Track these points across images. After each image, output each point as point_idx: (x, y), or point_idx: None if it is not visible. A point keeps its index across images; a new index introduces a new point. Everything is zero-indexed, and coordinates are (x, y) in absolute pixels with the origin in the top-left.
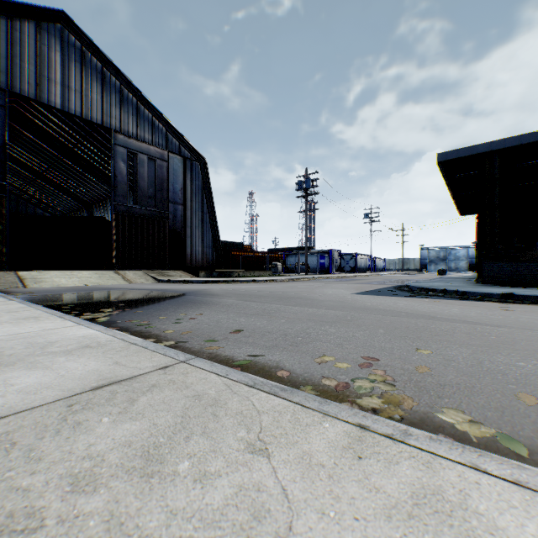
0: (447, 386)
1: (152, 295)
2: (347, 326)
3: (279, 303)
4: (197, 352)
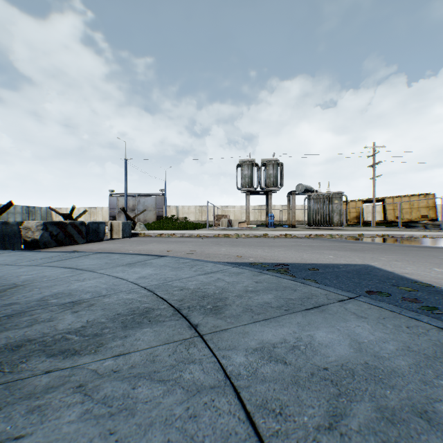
0: (225, 238)
1: (434, 244)
2: (254, 241)
3: (322, 245)
4: (265, 238)
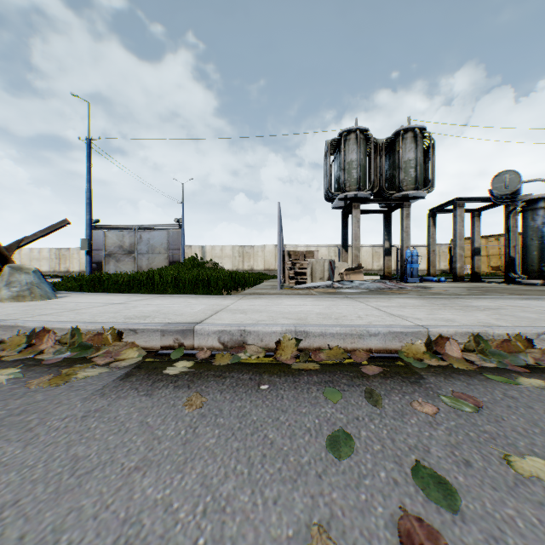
0: None
1: None
2: None
3: None
4: None
